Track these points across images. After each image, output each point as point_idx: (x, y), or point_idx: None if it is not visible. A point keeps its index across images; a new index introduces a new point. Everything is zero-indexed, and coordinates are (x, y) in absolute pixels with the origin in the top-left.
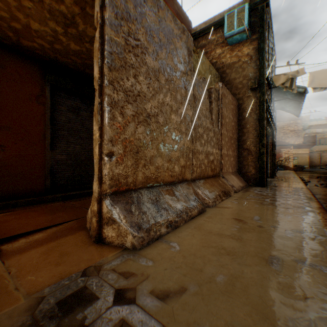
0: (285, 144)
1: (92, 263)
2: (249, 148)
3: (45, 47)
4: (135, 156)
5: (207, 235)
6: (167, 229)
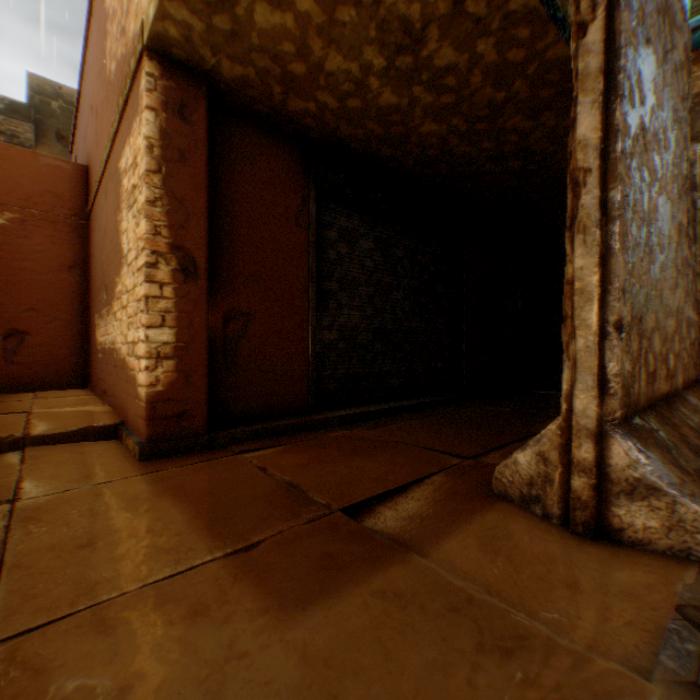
0: None
1: (666, 596)
2: None
3: (327, 109)
4: (636, 329)
5: None
6: None
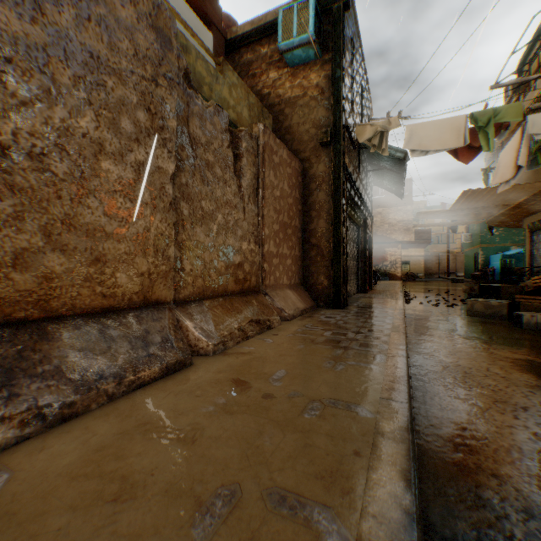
0: (392, 241)
1: None
2: (320, 244)
3: None
4: None
5: (126, 435)
6: (24, 429)
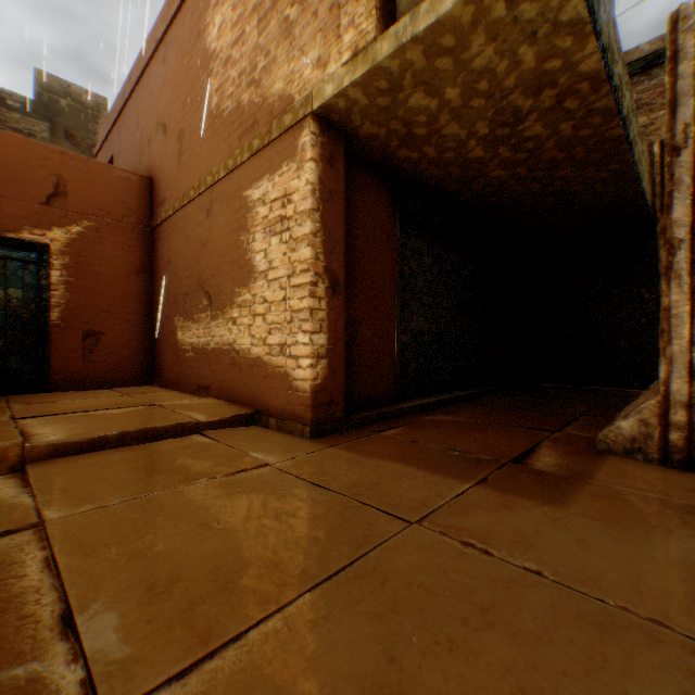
0: None
1: None
2: None
3: (425, 157)
4: None
5: None
6: None
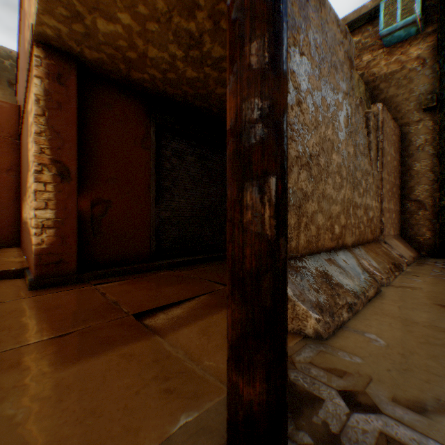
0: None
1: None
2: (420, 200)
3: (156, 78)
4: (297, 211)
5: (413, 327)
6: (347, 313)
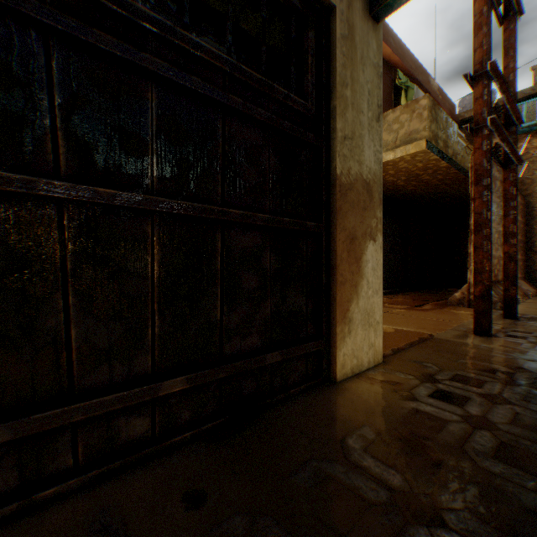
0: None
1: None
2: None
3: None
4: None
5: (536, 309)
6: None
